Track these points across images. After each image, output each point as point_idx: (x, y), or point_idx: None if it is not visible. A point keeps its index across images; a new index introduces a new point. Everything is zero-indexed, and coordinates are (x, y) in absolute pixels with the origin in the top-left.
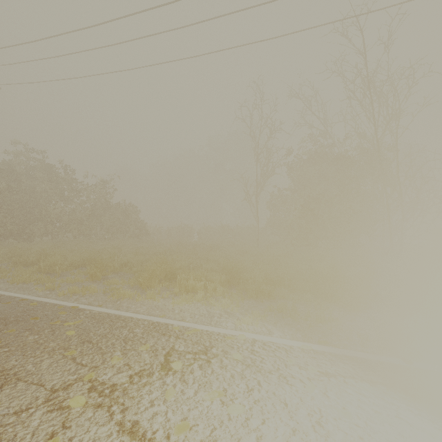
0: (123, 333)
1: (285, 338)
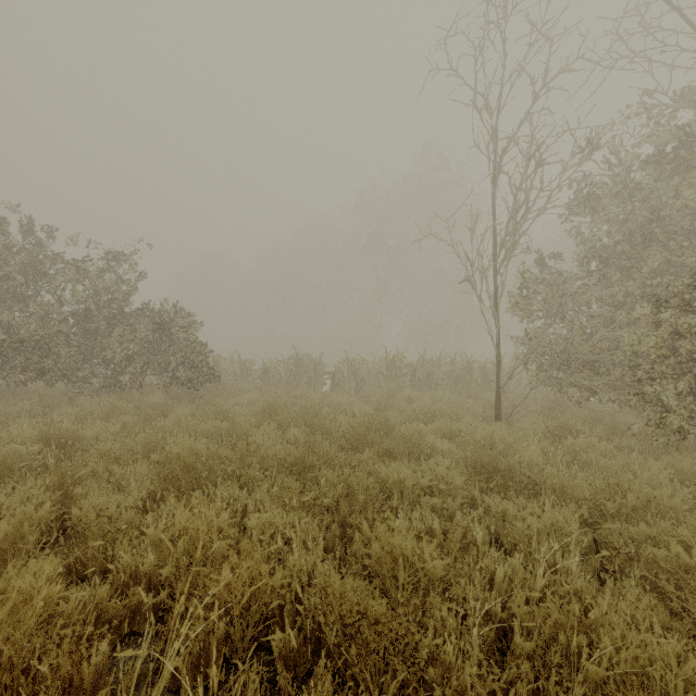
0: None
1: None
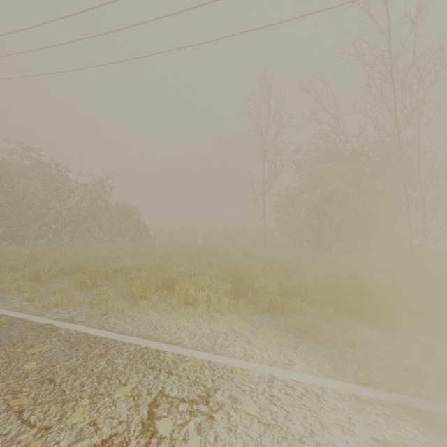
0: (99, 365)
1: (311, 371)
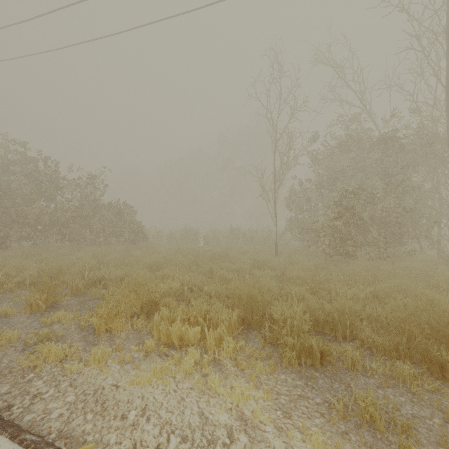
0: None
1: None
